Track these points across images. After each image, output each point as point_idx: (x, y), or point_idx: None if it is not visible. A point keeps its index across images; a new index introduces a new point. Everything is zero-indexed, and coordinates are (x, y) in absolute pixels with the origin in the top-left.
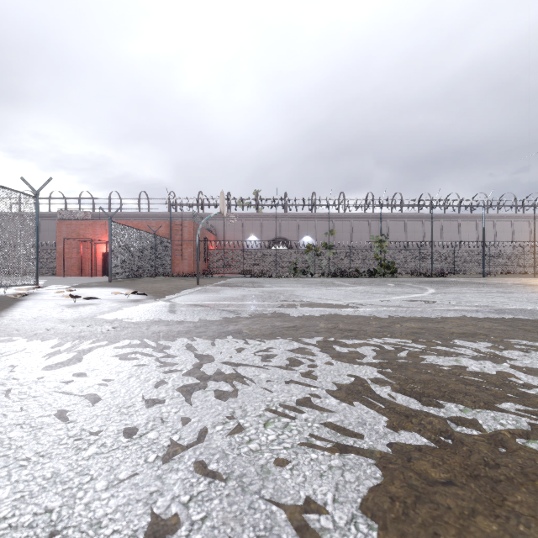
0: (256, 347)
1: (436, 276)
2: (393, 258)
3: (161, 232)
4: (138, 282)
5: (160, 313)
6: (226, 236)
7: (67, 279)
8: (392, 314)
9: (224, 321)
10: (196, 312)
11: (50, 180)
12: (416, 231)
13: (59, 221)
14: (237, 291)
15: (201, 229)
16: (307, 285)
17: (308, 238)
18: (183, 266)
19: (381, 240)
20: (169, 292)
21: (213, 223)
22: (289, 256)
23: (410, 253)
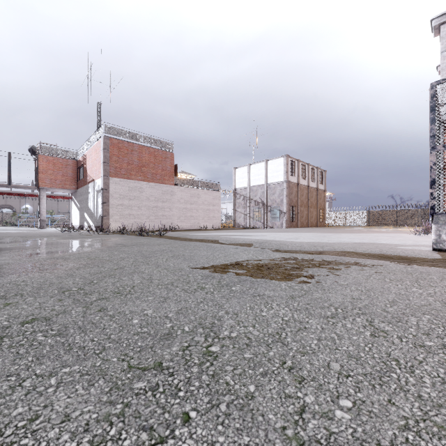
0: None
1: None
2: None
3: None
4: None
5: None
6: None
7: None
8: None
9: None
10: None
11: None
12: None
13: None
14: None
15: None
16: None
17: (28, 206)
18: None
19: (51, 212)
20: None
21: None
22: (10, 216)
23: None
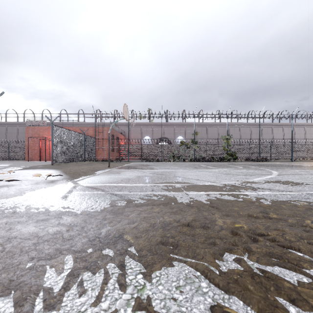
0: (135, 306)
1: (262, 161)
2: (233, 150)
3: (90, 133)
4: (69, 165)
5: (51, 199)
6: (131, 136)
7: (28, 163)
8: (278, 201)
9: (109, 212)
10: (87, 198)
11: (2, 93)
12: (246, 133)
13: (27, 127)
14: (134, 172)
15: (115, 131)
16: (183, 167)
17: (180, 137)
18: (104, 155)
19: (227, 138)
20: (85, 173)
21: (123, 128)
22: (169, 149)
23: (243, 146)
